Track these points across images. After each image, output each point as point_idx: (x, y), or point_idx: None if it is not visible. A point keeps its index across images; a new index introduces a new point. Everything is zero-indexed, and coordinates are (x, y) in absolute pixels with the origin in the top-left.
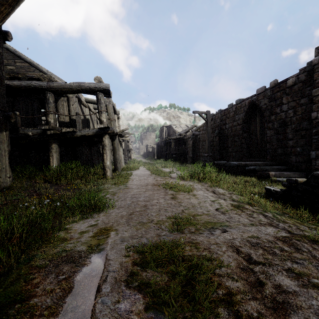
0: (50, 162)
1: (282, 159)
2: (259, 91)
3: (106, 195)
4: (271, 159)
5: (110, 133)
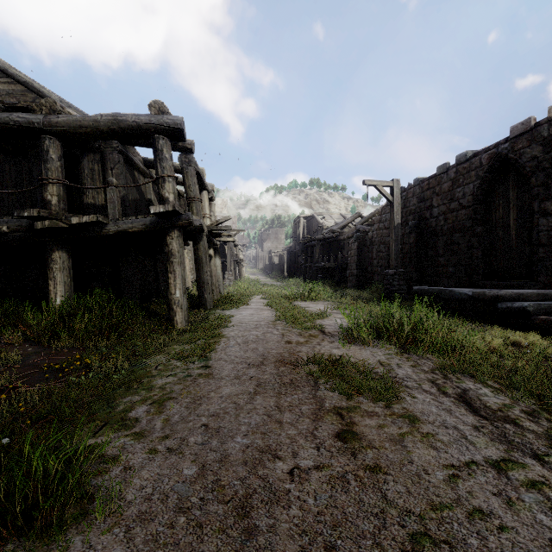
0: (49, 292)
1: None
2: (518, 130)
3: (135, 408)
4: (550, 284)
5: (184, 226)
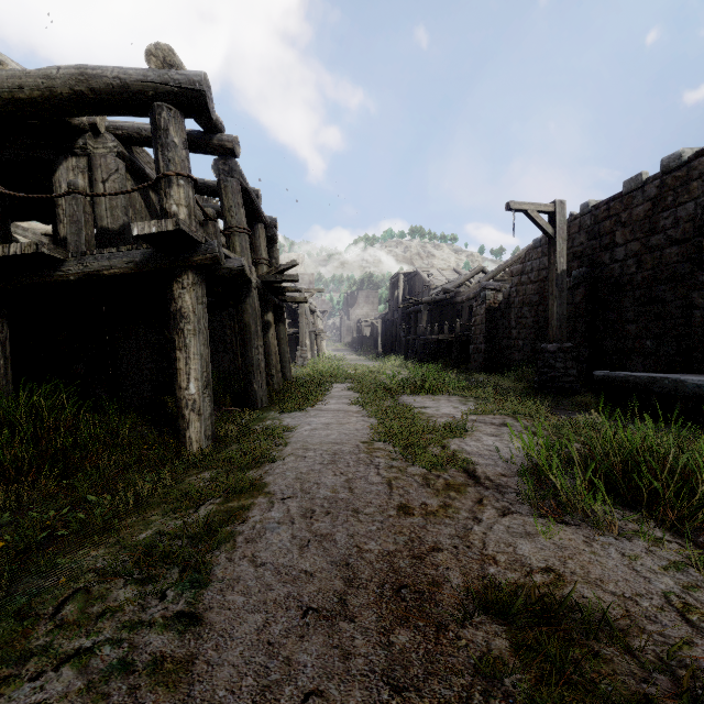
0: None
1: None
2: None
3: None
4: None
5: (204, 264)
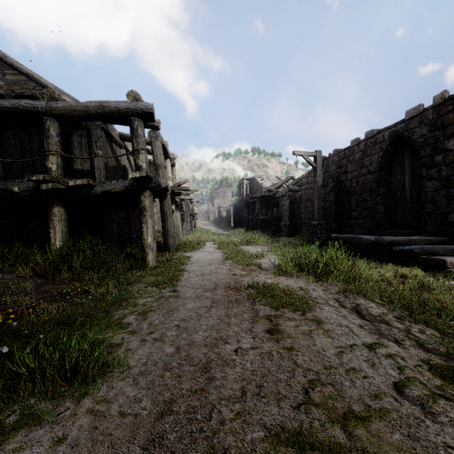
0: (50, 238)
1: None
2: (411, 114)
3: (127, 317)
4: (435, 232)
5: (154, 187)
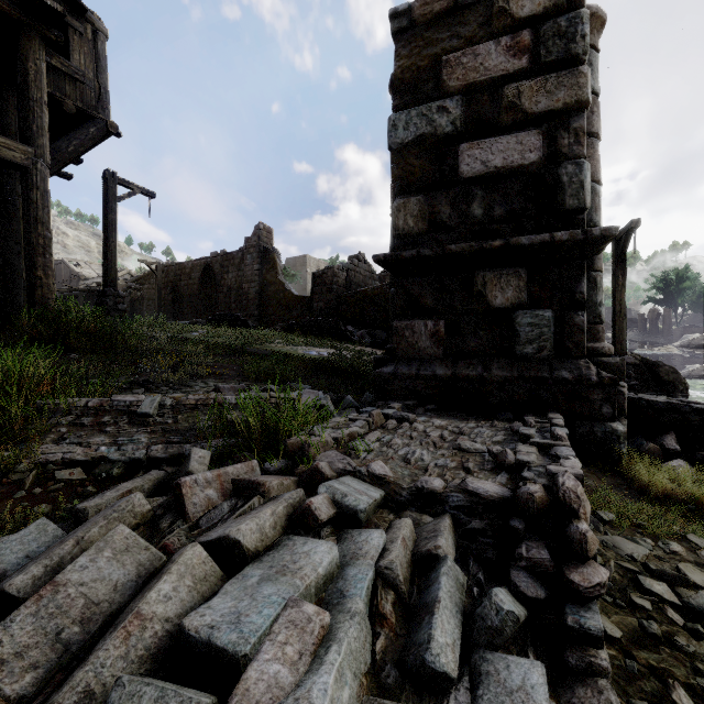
0: None
1: None
2: (213, 255)
3: None
4: None
5: None
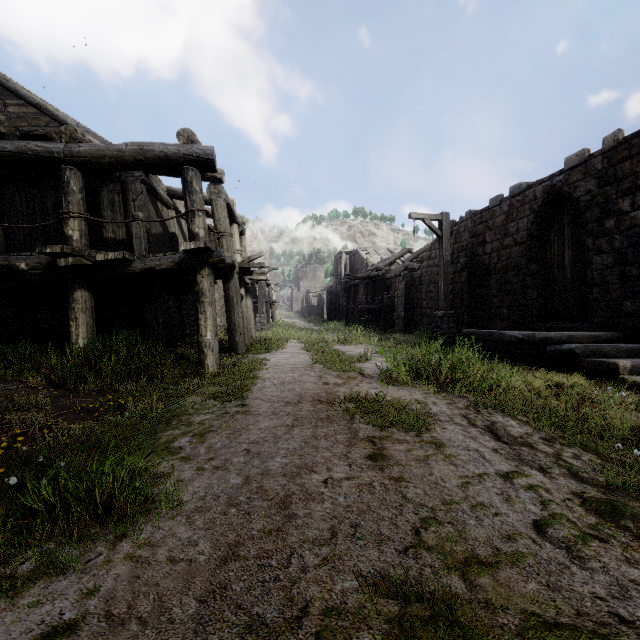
0: (70, 333)
1: (638, 326)
2: (572, 162)
3: (178, 439)
4: (605, 326)
5: (215, 263)
